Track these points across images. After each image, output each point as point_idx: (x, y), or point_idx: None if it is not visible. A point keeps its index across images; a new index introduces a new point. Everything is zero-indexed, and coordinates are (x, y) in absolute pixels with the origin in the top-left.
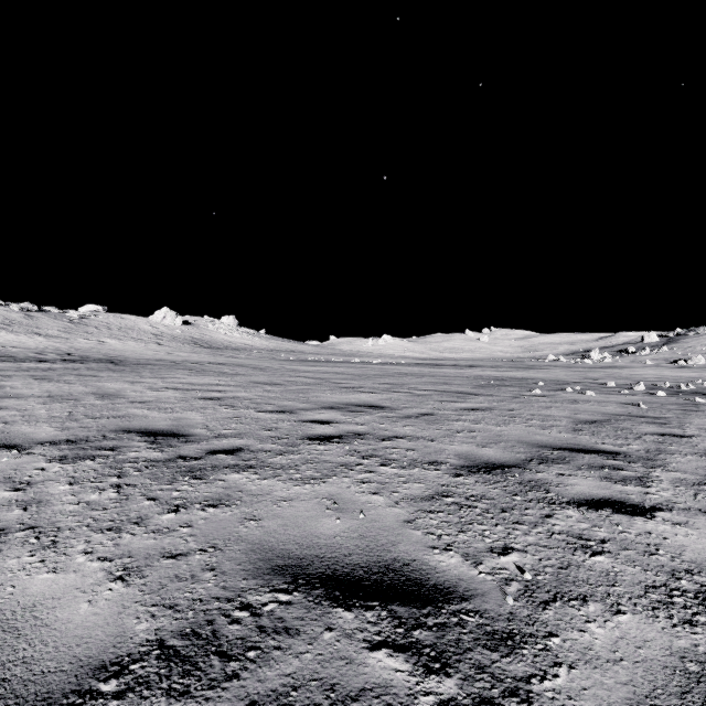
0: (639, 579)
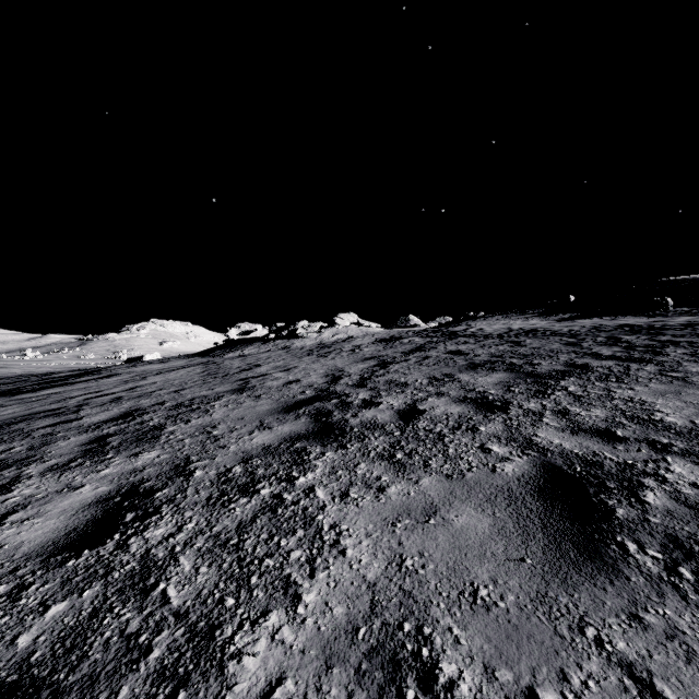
0: (48, 368)
